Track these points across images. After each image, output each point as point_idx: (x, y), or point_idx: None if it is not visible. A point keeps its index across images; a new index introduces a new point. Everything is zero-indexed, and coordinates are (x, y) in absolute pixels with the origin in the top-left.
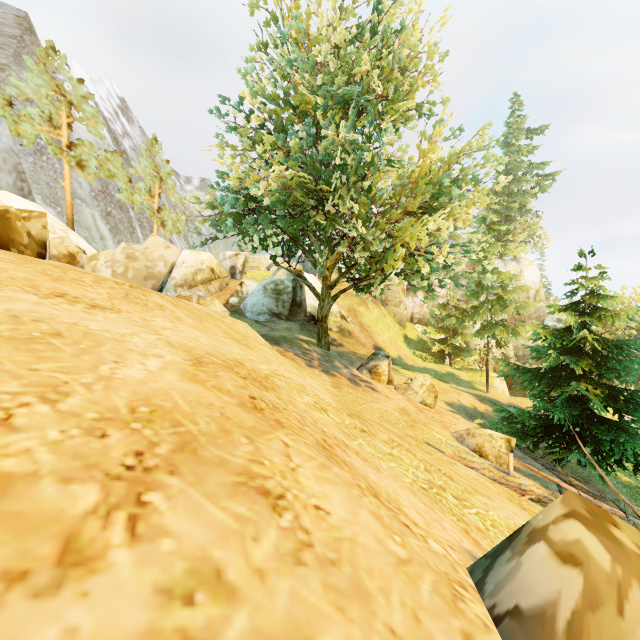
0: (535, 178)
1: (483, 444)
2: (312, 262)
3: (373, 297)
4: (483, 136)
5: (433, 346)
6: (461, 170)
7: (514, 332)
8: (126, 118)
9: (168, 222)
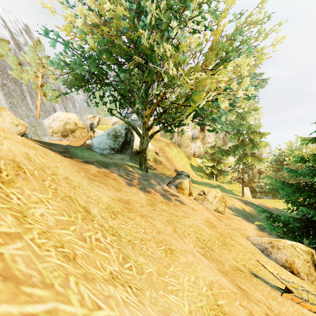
0: (258, 80)
1: (293, 260)
2: (135, 111)
3: (173, 142)
4: (260, 13)
5: (206, 170)
6: (242, 40)
7: (260, 160)
8: (28, 36)
9: (48, 94)
